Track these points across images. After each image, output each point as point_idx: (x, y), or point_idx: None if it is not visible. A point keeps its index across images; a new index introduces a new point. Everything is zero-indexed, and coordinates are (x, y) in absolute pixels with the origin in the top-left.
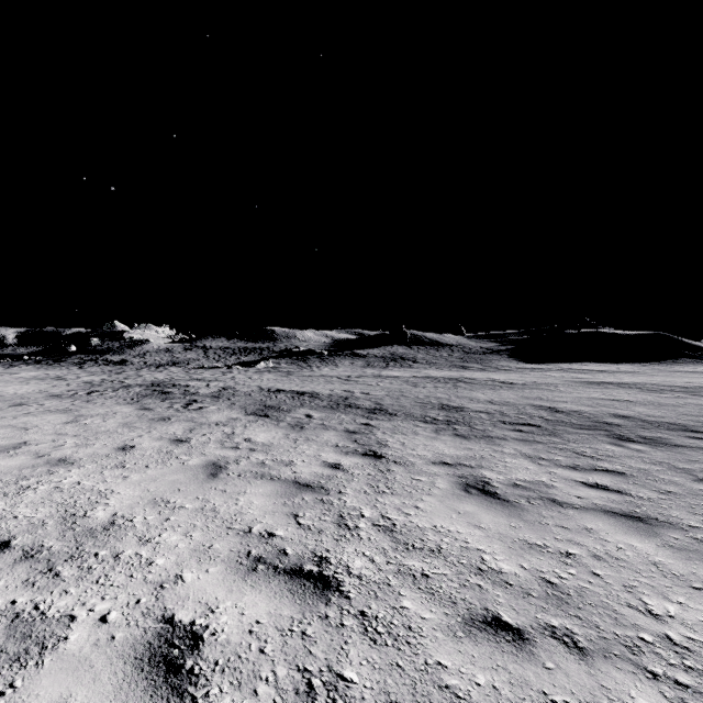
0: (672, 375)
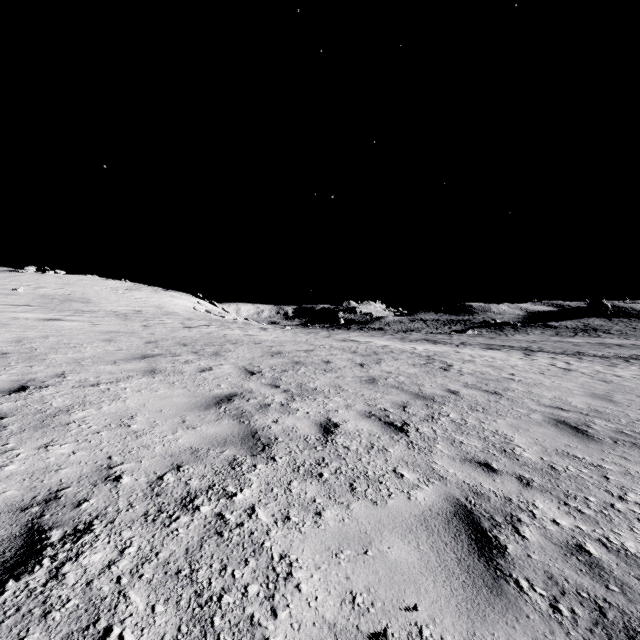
0: None
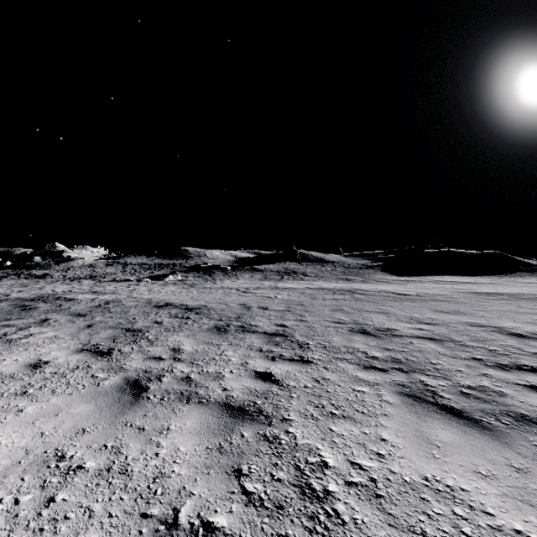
0: (531, 285)
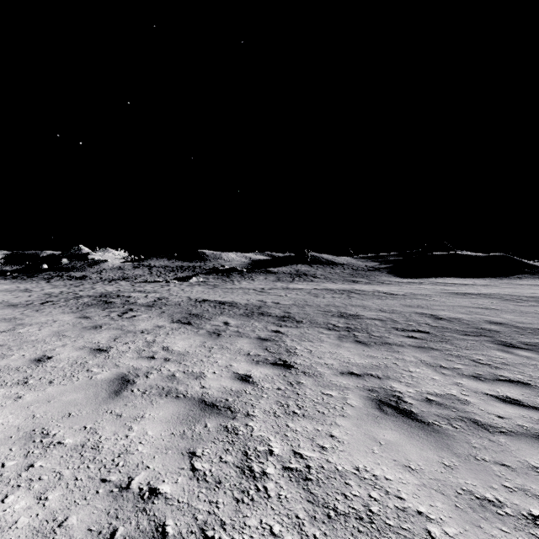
0: (518, 287)
